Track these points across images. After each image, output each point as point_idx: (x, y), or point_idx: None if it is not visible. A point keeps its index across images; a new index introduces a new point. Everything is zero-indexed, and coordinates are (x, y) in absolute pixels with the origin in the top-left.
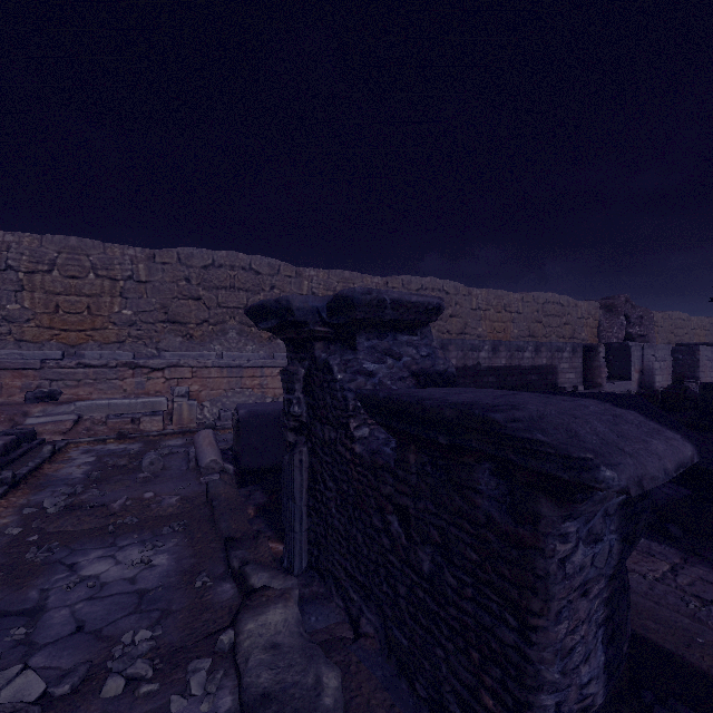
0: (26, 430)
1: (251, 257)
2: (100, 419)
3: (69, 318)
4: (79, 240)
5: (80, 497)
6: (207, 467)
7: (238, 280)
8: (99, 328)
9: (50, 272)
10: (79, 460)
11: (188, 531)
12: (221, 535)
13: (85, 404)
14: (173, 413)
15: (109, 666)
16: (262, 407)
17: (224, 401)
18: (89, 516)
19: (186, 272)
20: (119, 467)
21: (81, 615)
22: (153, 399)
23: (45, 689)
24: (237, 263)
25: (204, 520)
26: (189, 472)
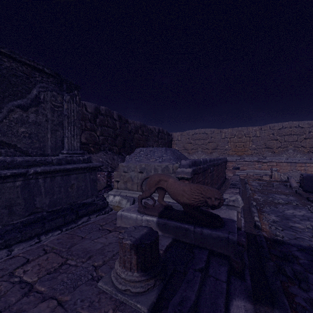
0: (238, 175)
1: (298, 122)
2: (252, 175)
3: (239, 148)
4: (241, 128)
5: (263, 188)
6: (294, 187)
7: (293, 131)
8: (246, 151)
9: (234, 137)
10: (253, 183)
11: (294, 196)
12: (304, 197)
13: (248, 171)
14: (272, 175)
15: (291, 203)
16: (311, 174)
17: (288, 174)
18: (269, 190)
19: (272, 132)
20: (265, 185)
21: (281, 199)
22: (265, 171)
23: (283, 201)
24: (292, 125)
25: (297, 195)
26: (287, 188)
